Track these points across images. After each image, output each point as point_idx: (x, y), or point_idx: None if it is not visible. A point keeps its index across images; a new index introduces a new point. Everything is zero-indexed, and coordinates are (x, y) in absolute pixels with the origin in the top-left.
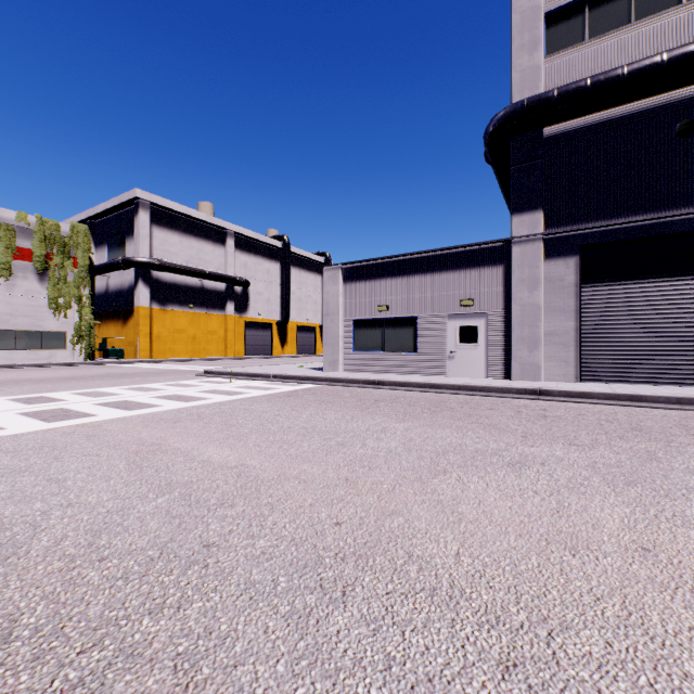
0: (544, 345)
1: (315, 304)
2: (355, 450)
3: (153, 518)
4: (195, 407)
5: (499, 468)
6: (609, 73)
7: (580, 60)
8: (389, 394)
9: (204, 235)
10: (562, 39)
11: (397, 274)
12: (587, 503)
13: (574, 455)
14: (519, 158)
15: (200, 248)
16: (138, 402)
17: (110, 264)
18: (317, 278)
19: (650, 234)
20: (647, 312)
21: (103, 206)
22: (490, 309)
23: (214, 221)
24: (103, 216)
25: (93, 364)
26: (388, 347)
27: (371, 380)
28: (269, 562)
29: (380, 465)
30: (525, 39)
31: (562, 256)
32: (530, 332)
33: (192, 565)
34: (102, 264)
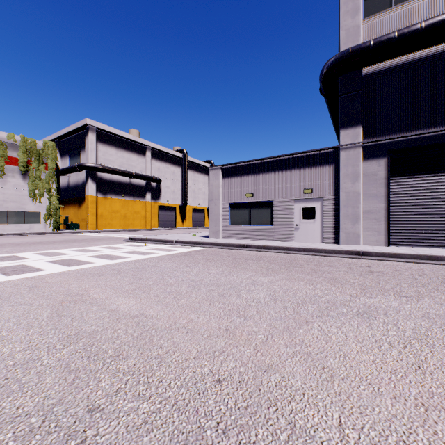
0: (363, 220)
1: (204, 194)
2: (232, 300)
3: (51, 373)
4: (117, 263)
5: (351, 319)
6: (411, 27)
7: (388, 20)
8: (255, 254)
9: (131, 149)
10: (375, 6)
11: (259, 172)
12: (441, 357)
13: (407, 306)
14: (345, 90)
15: (128, 158)
16: (78, 260)
17: (69, 167)
18: (205, 177)
19: (439, 142)
20: (437, 197)
21: (65, 130)
22: (324, 195)
23: (138, 140)
24: (66, 137)
25: (58, 233)
26: (253, 222)
27: (242, 244)
28: (149, 435)
29: (253, 315)
30: (349, 7)
31: (375, 158)
32: (353, 211)
33: (69, 440)
34: (65, 167)
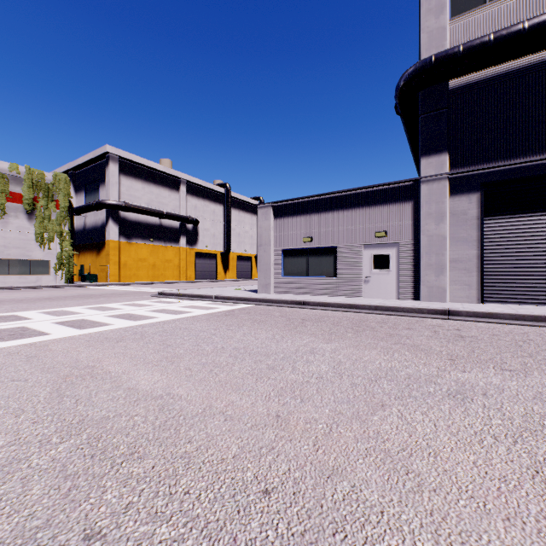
0: (449, 270)
1: (251, 238)
2: (285, 375)
3: (40, 479)
4: (141, 326)
5: (440, 401)
6: (511, 28)
7: (482, 20)
8: (314, 313)
9: (162, 183)
10: (465, 3)
11: (319, 211)
12: None
13: (513, 384)
14: (427, 108)
15: (158, 193)
16: (92, 321)
17: (86, 206)
18: (253, 217)
19: None
20: (543, 241)
21: (81, 160)
22: (401, 240)
23: (170, 172)
24: (81, 168)
25: (71, 287)
26: (312, 272)
27: (298, 300)
28: None
29: (312, 396)
30: (432, 4)
31: (465, 193)
32: (437, 259)
33: None
34: (80, 206)
